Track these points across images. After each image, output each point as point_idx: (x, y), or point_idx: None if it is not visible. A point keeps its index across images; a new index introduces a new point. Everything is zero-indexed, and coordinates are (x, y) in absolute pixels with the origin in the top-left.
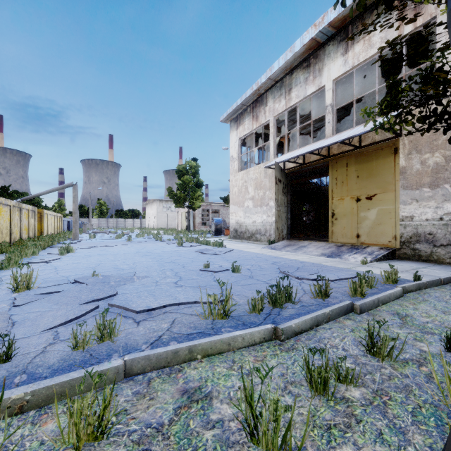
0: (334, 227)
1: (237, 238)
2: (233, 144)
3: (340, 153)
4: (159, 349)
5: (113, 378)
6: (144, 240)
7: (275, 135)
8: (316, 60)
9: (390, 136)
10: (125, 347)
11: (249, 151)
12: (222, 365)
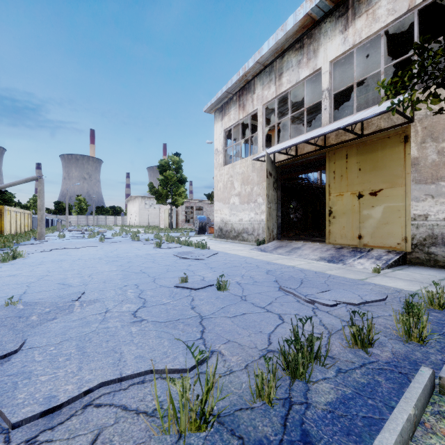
0: (331, 226)
1: (222, 237)
2: (218, 136)
3: (339, 144)
4: None
5: None
6: (120, 240)
7: (263, 125)
8: (311, 40)
9: (399, 122)
10: None
11: (235, 143)
12: None
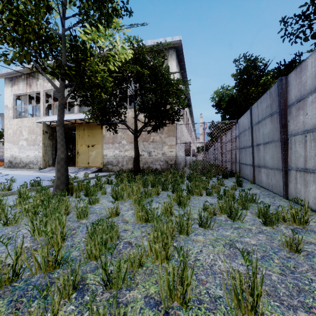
0: (78, 159)
1: (12, 167)
2: (8, 96)
3: (81, 123)
4: None
5: None
6: None
7: (44, 102)
8: None
9: None
10: None
11: (24, 106)
12: (10, 196)
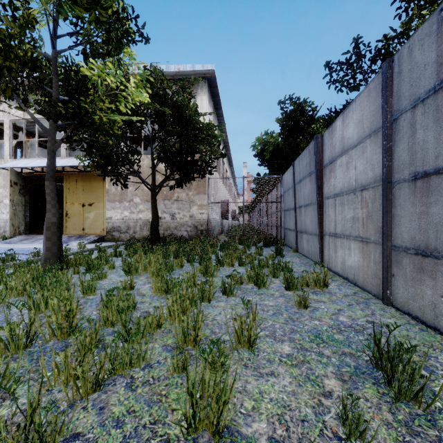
0: (68, 223)
1: None
2: None
3: (72, 172)
4: None
5: None
6: None
7: (11, 137)
8: None
9: None
10: None
11: None
12: None
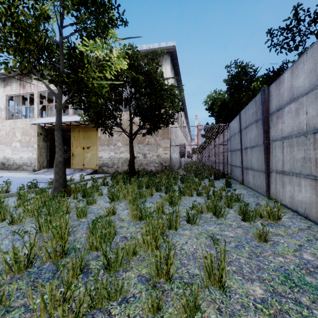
0: (73, 161)
1: (4, 169)
2: (0, 97)
3: (76, 125)
4: None
5: None
6: None
7: (38, 103)
8: None
9: None
10: None
11: (17, 107)
12: (9, 198)
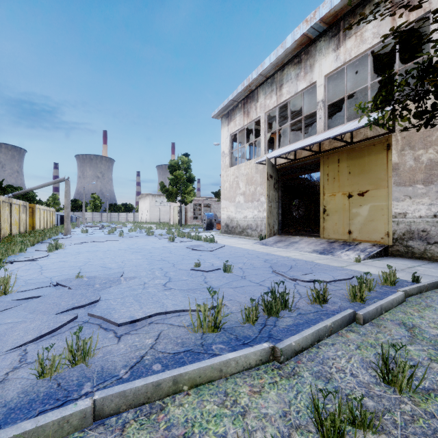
0: (325, 223)
1: (228, 233)
2: (224, 139)
3: (332, 149)
4: (138, 381)
5: (78, 425)
6: (136, 235)
7: (266, 131)
8: (307, 56)
9: (383, 132)
10: (101, 372)
11: (240, 146)
12: (212, 399)
